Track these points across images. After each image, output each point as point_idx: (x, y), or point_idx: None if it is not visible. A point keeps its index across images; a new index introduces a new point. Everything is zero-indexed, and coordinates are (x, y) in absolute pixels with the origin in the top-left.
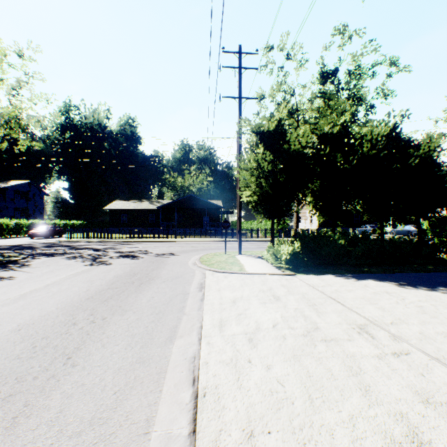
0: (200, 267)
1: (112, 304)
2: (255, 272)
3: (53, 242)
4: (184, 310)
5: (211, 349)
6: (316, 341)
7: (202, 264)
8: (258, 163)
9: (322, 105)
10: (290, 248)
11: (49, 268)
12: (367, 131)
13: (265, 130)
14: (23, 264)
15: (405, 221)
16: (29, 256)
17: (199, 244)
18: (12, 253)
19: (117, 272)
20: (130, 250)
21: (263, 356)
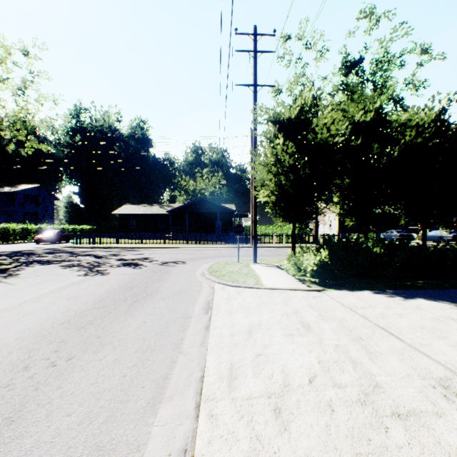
0: (208, 278)
1: (90, 332)
2: (274, 286)
3: (57, 247)
4: (181, 345)
5: (214, 431)
6: (383, 416)
7: (212, 275)
8: (276, 158)
9: (344, 99)
10: (317, 257)
11: (37, 279)
12: (406, 118)
13: (284, 119)
14: (12, 273)
15: (451, 225)
16: (23, 264)
17: (210, 250)
18: (8, 260)
19: (112, 284)
20: (134, 257)
21: (302, 455)
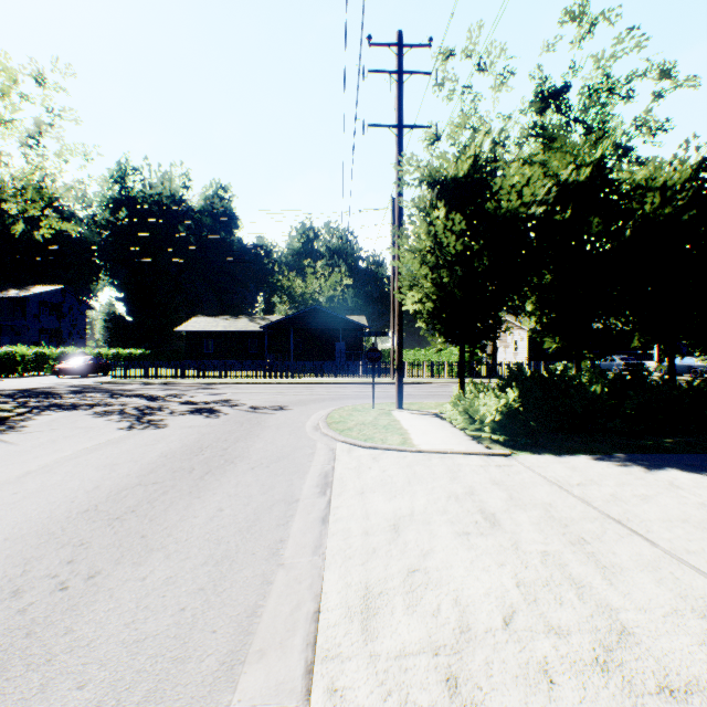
0: (325, 434)
1: (129, 528)
2: (432, 447)
3: (89, 383)
4: (280, 552)
5: None
6: (644, 694)
7: (331, 429)
8: (434, 240)
9: (538, 151)
10: (501, 401)
11: (52, 434)
12: (643, 177)
13: (448, 178)
14: (13, 425)
15: None
16: (34, 410)
17: (328, 388)
18: (10, 403)
19: (170, 444)
20: (208, 399)
21: None
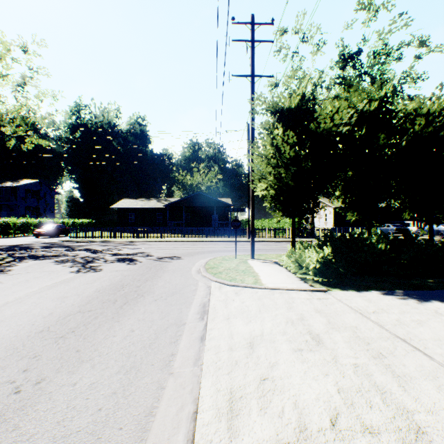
0: (204, 276)
1: (69, 344)
2: (274, 286)
3: (55, 241)
4: (171, 363)
5: None
6: None
7: (208, 272)
8: (275, 149)
9: (341, 93)
10: (320, 254)
11: (26, 276)
12: (412, 108)
13: (284, 109)
14: (3, 269)
15: None
16: (17, 259)
17: (206, 244)
18: (3, 254)
19: (103, 282)
20: (130, 252)
21: None
